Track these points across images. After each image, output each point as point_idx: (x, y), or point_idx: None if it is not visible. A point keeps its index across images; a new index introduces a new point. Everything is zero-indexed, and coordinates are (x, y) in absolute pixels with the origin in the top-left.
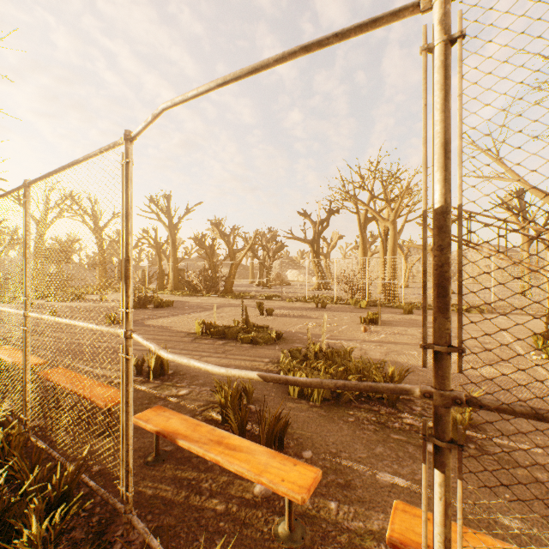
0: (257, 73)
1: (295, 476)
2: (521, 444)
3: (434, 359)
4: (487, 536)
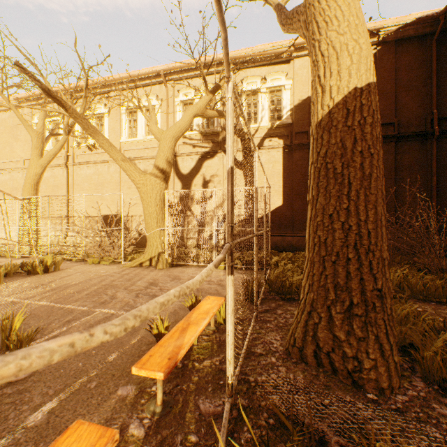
0: (216, 2)
1: (82, 445)
2: (55, 332)
3: (231, 230)
4: (163, 339)
